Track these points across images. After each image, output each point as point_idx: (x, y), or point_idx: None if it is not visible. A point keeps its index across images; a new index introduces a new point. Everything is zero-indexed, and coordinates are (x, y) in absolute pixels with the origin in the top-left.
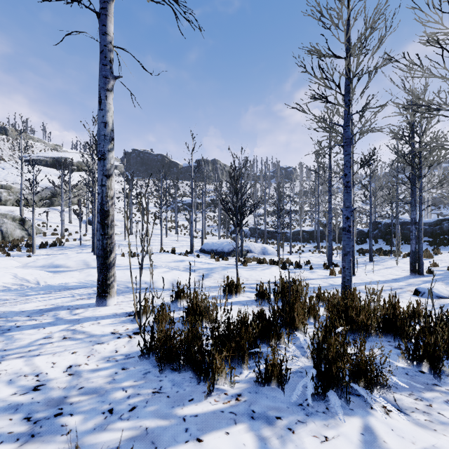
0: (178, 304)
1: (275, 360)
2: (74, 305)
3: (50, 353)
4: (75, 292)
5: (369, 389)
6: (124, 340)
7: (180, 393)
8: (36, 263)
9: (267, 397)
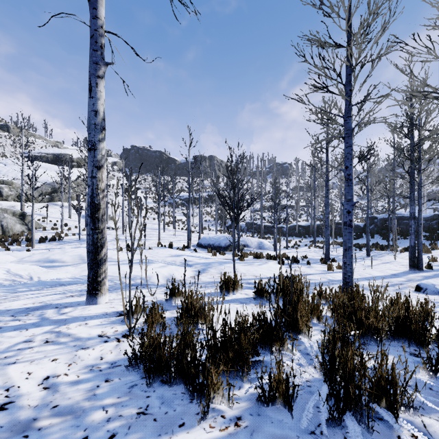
0: (173, 302)
1: (280, 375)
2: (63, 303)
3: (28, 361)
4: (67, 289)
5: (393, 412)
6: (111, 344)
7: (169, 415)
8: (31, 258)
9: (272, 421)
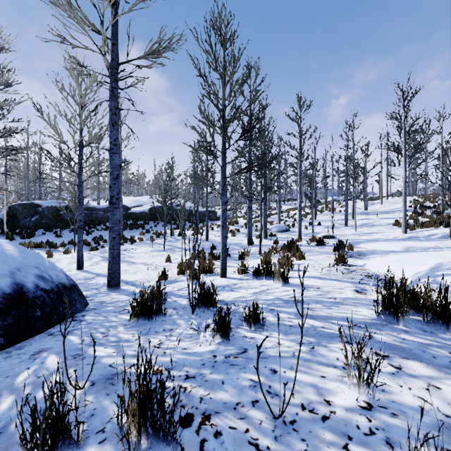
0: None
1: None
2: None
3: None
4: None
5: None
6: None
7: None
8: None
9: None
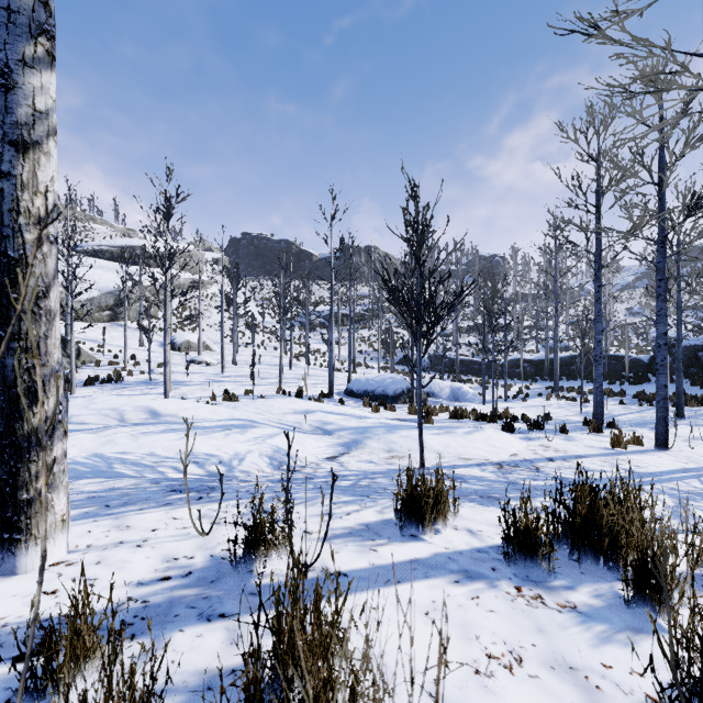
0: (254, 566)
1: None
2: None
3: None
4: None
5: None
6: None
7: None
8: None
9: None
